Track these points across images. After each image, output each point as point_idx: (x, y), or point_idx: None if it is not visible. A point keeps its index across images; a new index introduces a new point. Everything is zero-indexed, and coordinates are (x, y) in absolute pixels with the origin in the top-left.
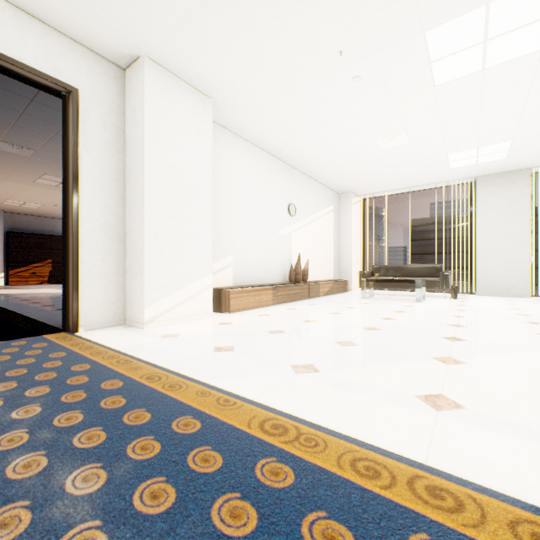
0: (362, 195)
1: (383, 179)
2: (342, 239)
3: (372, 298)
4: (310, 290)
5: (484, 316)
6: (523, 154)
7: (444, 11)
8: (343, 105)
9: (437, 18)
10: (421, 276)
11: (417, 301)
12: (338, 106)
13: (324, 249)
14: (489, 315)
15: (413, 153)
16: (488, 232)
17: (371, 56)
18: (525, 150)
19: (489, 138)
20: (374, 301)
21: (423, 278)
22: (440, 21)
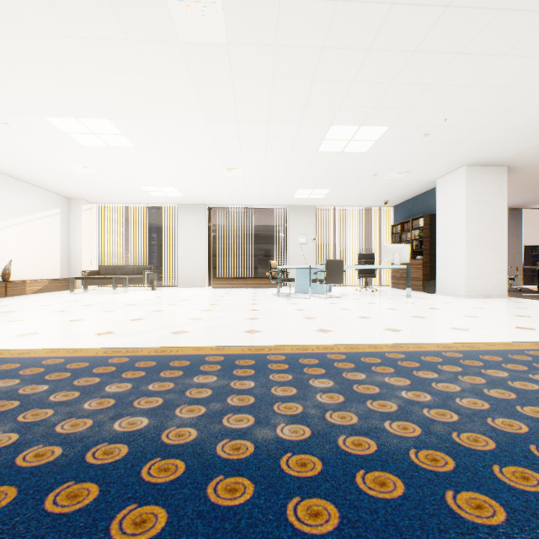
0: (96, 203)
1: (104, 194)
2: (73, 241)
3: (84, 293)
4: (9, 289)
5: (130, 299)
6: (193, 196)
7: (48, 112)
8: (9, 136)
9: (46, 113)
10: (137, 274)
11: (114, 293)
12: (4, 136)
13: (45, 249)
14: (135, 298)
15: (112, 181)
16: (185, 243)
17: (8, 115)
18: (191, 194)
19: (160, 183)
20: (76, 295)
21: (136, 275)
22: (50, 115)
